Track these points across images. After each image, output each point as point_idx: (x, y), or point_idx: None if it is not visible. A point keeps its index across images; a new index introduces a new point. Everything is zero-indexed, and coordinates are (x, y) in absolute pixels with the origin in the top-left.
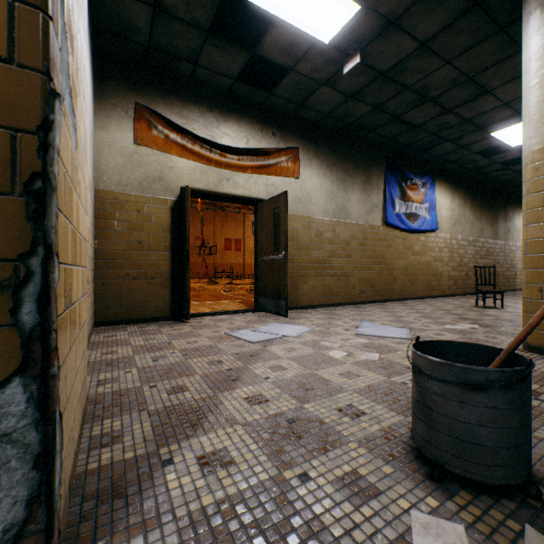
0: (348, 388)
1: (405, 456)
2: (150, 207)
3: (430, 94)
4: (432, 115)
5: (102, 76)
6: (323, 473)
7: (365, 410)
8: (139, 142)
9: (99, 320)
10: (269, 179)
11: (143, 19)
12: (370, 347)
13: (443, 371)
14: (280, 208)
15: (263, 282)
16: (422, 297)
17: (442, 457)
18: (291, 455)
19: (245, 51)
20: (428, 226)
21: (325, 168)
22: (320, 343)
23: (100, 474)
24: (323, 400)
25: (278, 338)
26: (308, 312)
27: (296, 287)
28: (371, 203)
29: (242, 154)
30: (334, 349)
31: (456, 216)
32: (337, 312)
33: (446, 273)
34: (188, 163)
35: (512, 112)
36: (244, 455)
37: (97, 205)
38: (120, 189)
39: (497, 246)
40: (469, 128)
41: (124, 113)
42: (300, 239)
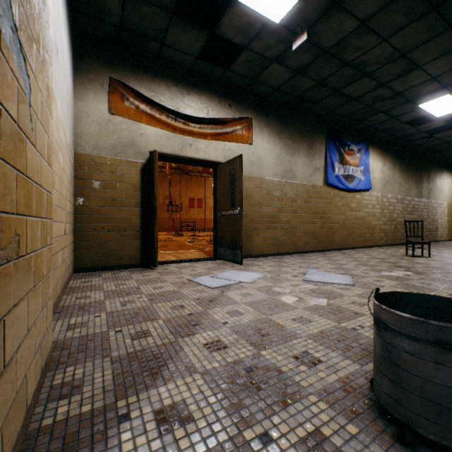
0: (301, 334)
1: (368, 411)
2: (123, 169)
3: (367, 70)
4: (368, 88)
5: (80, 54)
6: (285, 433)
7: (320, 358)
8: (113, 112)
9: (77, 267)
10: (227, 145)
11: (115, 1)
12: (317, 292)
13: (414, 327)
14: (235, 170)
15: (221, 234)
16: (358, 247)
17: (413, 420)
18: (250, 409)
19: (205, 31)
20: (363, 186)
21: (274, 136)
22: (273, 289)
23: (53, 432)
24: (279, 347)
25: (234, 284)
26: (260, 260)
27: (249, 239)
28: (314, 166)
29: (203, 123)
30: (285, 295)
31: (387, 177)
32: (286, 260)
33: (378, 226)
34: (156, 131)
35: (438, 86)
36: (202, 409)
37: (76, 166)
38: (96, 153)
39: (421, 203)
40: (400, 101)
41: (100, 86)
42: (253, 197)
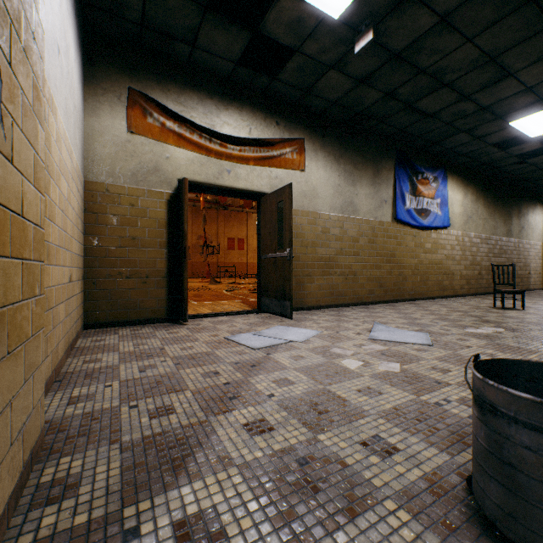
0: (370, 411)
1: (467, 525)
2: (145, 201)
3: (447, 78)
4: (447, 102)
5: (92, 59)
6: None
7: (396, 445)
8: (133, 130)
9: (88, 323)
10: (273, 172)
11: None
12: (388, 355)
13: (538, 414)
14: (284, 202)
15: (266, 281)
16: (434, 298)
17: None
18: (305, 521)
19: (246, 29)
20: (440, 223)
21: (332, 161)
22: (331, 350)
23: None
24: (341, 429)
25: (283, 344)
26: (315, 313)
27: (301, 287)
28: (380, 198)
29: (244, 144)
30: (347, 358)
31: (469, 212)
32: (346, 313)
33: (458, 272)
34: (186, 154)
35: (534, 98)
36: (239, 521)
37: (87, 197)
38: (112, 181)
39: (511, 243)
40: (486, 117)
41: (116, 99)
42: (306, 235)
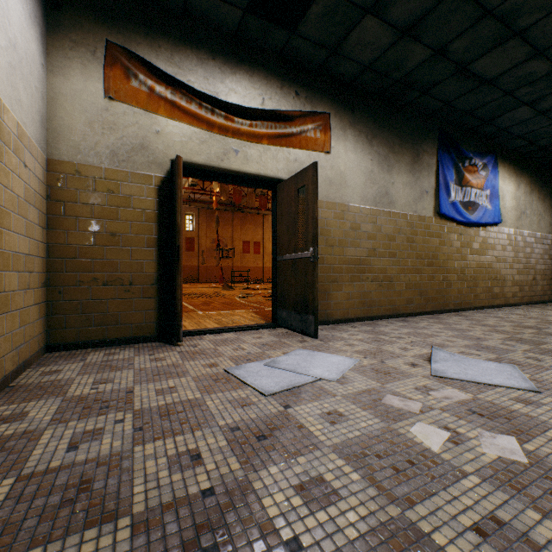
0: None
1: None
2: (128, 186)
3: (520, 23)
4: (514, 61)
5: (57, 1)
6: None
7: None
8: (112, 95)
9: (52, 343)
10: (292, 153)
11: None
12: (480, 412)
13: None
14: (306, 187)
15: (283, 289)
16: (482, 307)
17: None
18: None
19: None
20: (490, 218)
21: (363, 141)
22: (384, 400)
23: None
24: None
25: (308, 384)
26: (344, 329)
27: (326, 295)
28: (420, 188)
29: (255, 118)
30: (416, 419)
31: (522, 206)
32: (383, 329)
33: (510, 277)
34: (181, 128)
35: None
36: None
37: (50, 181)
38: (84, 160)
39: None
40: None
41: (90, 54)
42: (331, 232)
